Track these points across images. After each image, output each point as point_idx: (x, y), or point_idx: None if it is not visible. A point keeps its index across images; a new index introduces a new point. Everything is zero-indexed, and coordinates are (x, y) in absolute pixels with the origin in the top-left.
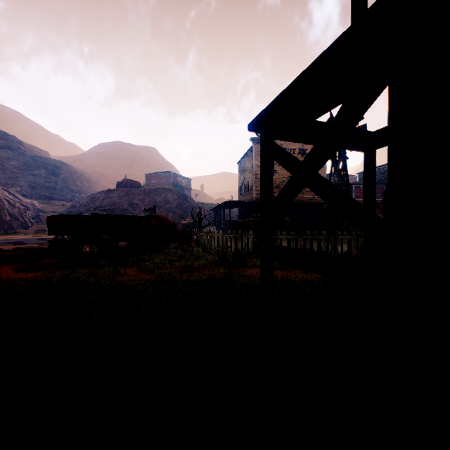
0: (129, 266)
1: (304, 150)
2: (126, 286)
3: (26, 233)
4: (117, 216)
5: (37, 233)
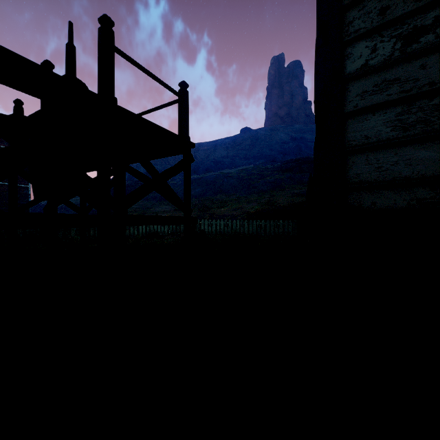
0: None
1: None
2: None
3: None
4: None
5: None
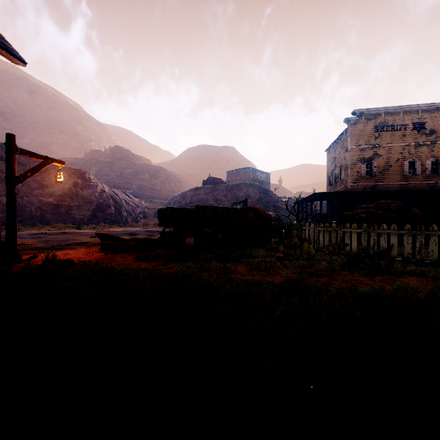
0: (235, 261)
1: (422, 124)
2: (253, 291)
3: (137, 226)
4: (217, 209)
5: (144, 226)
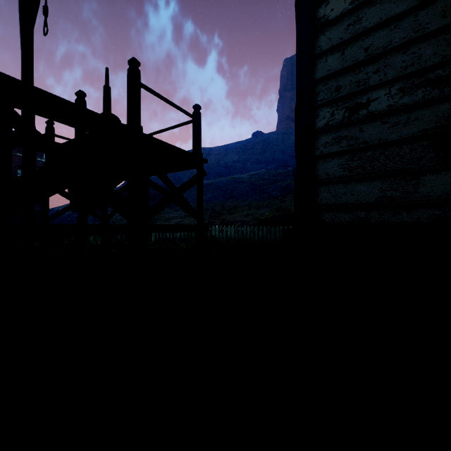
0: None
1: None
2: None
3: None
4: None
5: None
